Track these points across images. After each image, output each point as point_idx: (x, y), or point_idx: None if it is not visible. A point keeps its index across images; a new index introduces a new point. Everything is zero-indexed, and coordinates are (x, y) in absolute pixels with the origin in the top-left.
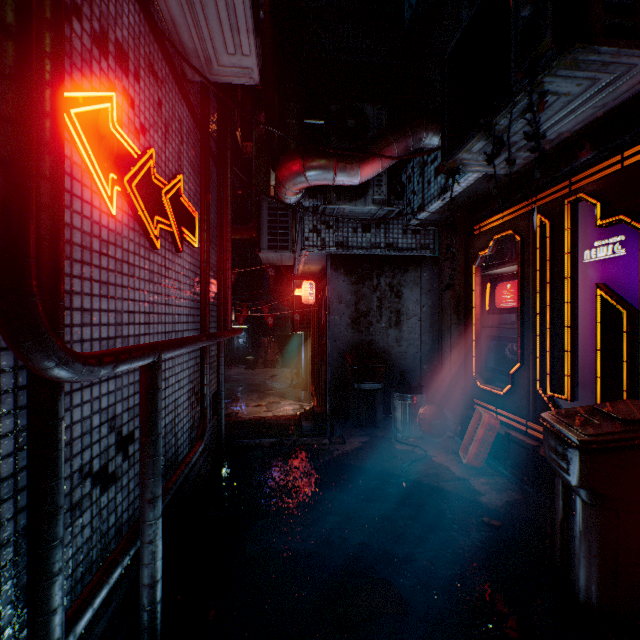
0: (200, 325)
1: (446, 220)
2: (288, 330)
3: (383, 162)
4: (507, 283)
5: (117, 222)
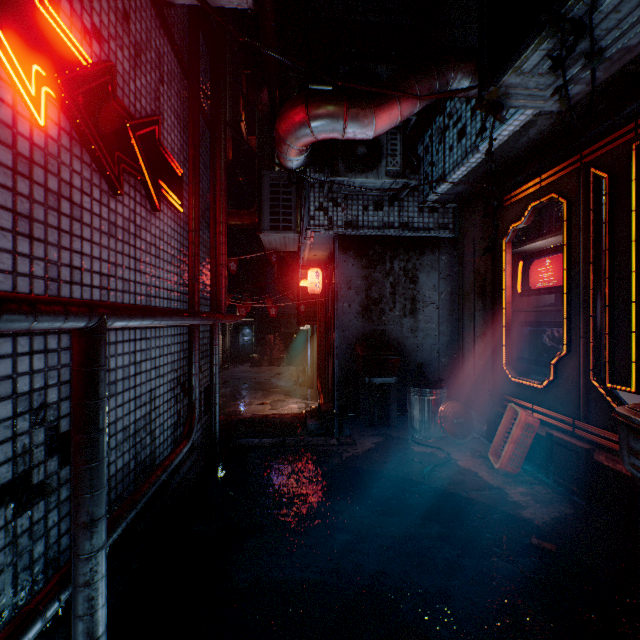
0: (187, 305)
1: (468, 194)
2: (294, 327)
3: (402, 109)
4: (545, 259)
5: (49, 139)
